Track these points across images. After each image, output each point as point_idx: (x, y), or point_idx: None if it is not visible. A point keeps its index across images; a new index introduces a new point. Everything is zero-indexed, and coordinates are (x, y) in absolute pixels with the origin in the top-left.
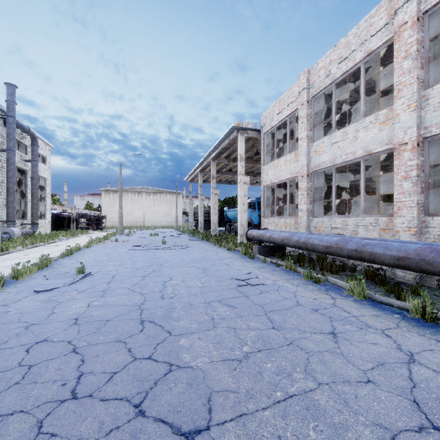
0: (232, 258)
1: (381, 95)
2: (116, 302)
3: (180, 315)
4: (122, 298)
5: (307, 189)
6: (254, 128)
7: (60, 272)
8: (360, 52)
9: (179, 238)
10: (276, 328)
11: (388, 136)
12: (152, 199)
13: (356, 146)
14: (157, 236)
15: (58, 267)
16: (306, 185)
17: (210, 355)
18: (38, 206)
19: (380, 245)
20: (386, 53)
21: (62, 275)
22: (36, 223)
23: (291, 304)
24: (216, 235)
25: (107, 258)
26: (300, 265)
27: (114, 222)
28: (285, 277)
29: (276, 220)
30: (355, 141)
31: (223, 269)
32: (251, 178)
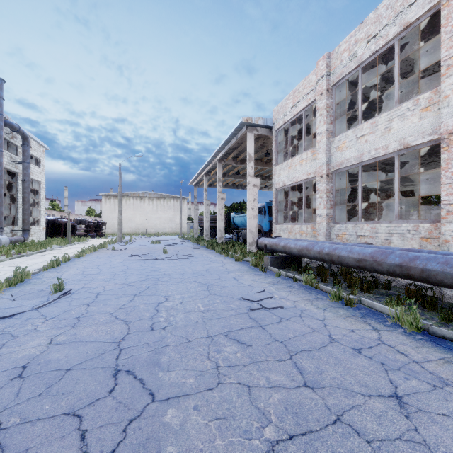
0: (240, 271)
1: (411, 83)
2: (89, 336)
3: (172, 359)
4: (98, 329)
5: (327, 191)
6: (264, 124)
7: (33, 290)
8: (394, 26)
9: (182, 246)
10: (310, 387)
11: (431, 124)
12: (156, 204)
13: (389, 138)
14: (158, 243)
15: (36, 282)
16: (326, 187)
17: (212, 448)
18: (32, 212)
19: (436, 259)
20: (424, 28)
21: (35, 294)
22: (28, 229)
23: (323, 339)
24: (223, 243)
25: (97, 271)
26: (321, 280)
27: (115, 229)
28: (307, 296)
29: (289, 226)
30: (388, 133)
31: (230, 285)
32: (260, 182)
